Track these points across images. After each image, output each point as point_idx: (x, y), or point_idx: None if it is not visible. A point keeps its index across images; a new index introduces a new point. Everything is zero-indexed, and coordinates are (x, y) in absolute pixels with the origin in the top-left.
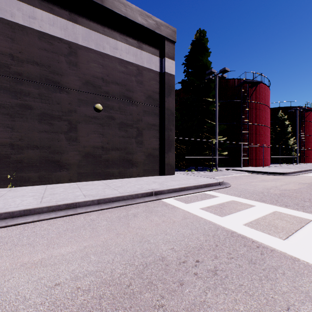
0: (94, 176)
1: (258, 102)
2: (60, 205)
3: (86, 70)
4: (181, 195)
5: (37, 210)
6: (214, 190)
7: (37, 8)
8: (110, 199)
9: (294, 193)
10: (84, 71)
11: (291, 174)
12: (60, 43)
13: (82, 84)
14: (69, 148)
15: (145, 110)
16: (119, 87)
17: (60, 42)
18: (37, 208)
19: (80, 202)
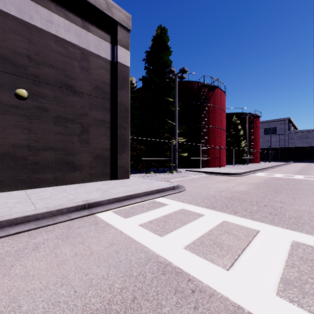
0: (15, 184)
1: (216, 106)
2: None
3: (1, 41)
4: (125, 205)
5: None
6: (167, 196)
7: None
8: (11, 221)
9: (243, 195)
10: None
11: (242, 174)
12: None
13: None
14: None
15: (91, 103)
16: (55, 72)
17: None
18: None
19: None
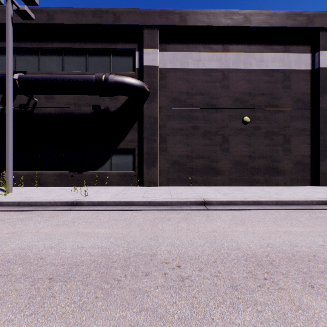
0: (241, 182)
1: None
2: (249, 201)
3: (235, 89)
4: None
5: (235, 202)
6: None
7: (201, 52)
8: (286, 202)
9: None
10: (233, 90)
11: None
12: (216, 73)
13: (232, 102)
14: (222, 157)
15: (292, 115)
16: (264, 98)
17: (216, 72)
18: (235, 201)
19: (262, 201)
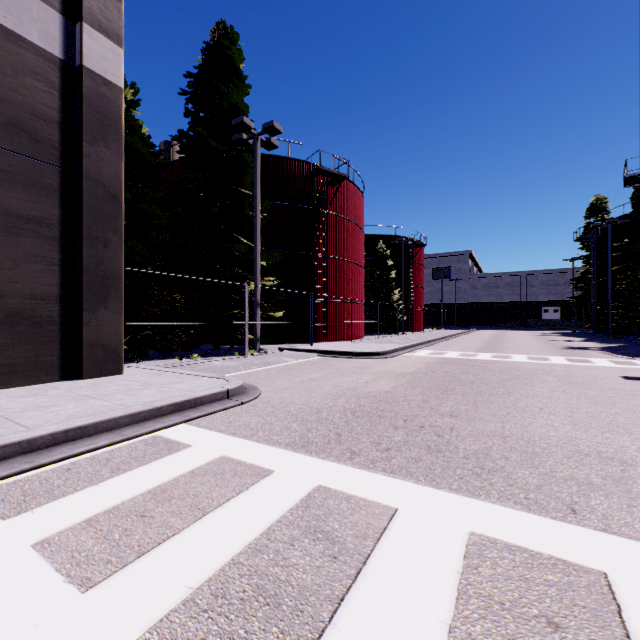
0: None
1: (344, 216)
2: None
3: None
4: (45, 463)
5: None
6: (201, 418)
7: None
8: None
9: (382, 403)
10: None
11: (390, 354)
12: None
13: None
14: None
15: None
16: None
17: None
18: None
19: None
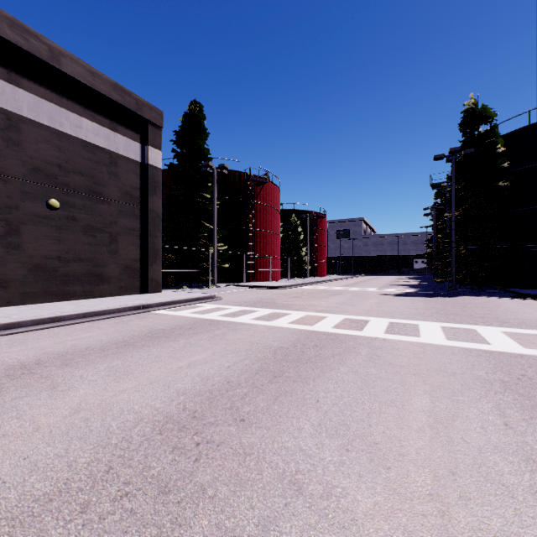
0: (47, 296)
1: (266, 204)
2: (45, 319)
3: (35, 152)
4: (171, 307)
5: (21, 323)
6: (205, 303)
7: None
8: (96, 312)
9: (269, 300)
10: (31, 153)
11: (288, 287)
12: None
13: (28, 171)
14: (8, 258)
15: (121, 210)
16: (84, 179)
17: None
18: (21, 322)
19: (66, 316)
